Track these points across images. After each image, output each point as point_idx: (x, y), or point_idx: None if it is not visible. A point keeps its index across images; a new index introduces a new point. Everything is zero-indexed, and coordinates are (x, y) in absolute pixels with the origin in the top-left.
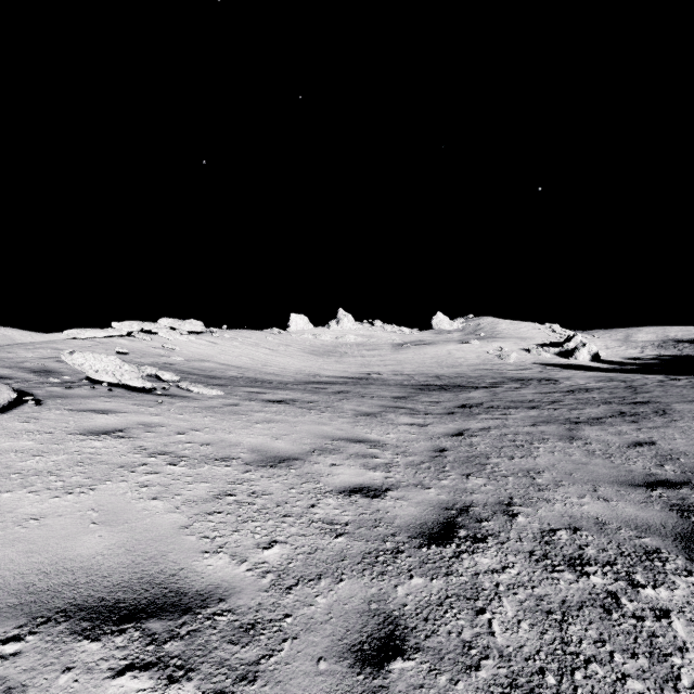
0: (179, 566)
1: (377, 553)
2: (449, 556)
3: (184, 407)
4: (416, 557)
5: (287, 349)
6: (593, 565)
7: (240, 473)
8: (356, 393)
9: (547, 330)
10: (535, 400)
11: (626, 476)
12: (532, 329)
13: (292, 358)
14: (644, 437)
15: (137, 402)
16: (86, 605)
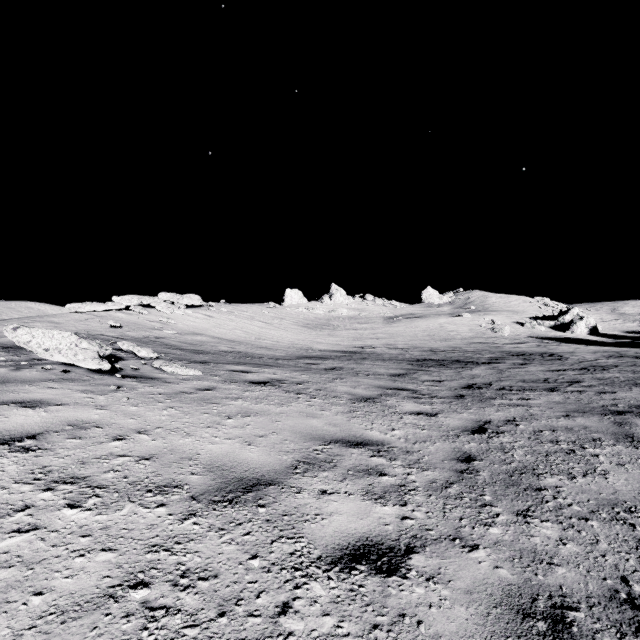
0: None
1: None
2: None
3: (146, 393)
4: None
5: (282, 322)
6: None
7: (176, 521)
8: (350, 369)
9: (538, 303)
10: (549, 380)
11: None
12: (523, 302)
13: (285, 331)
14: None
15: (88, 388)
16: None
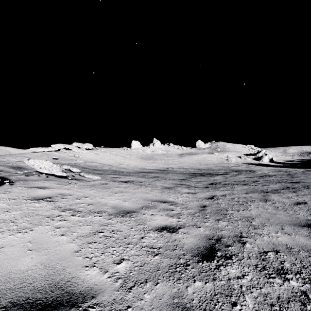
0: (71, 276)
1: (176, 266)
2: (213, 268)
3: (81, 185)
4: (196, 269)
5: (130, 157)
6: (290, 274)
7: (106, 220)
8: (162, 177)
9: (248, 148)
10: (245, 181)
11: (296, 221)
12: (242, 147)
13: (132, 160)
14: (301, 200)
15: (59, 183)
16: (18, 302)
